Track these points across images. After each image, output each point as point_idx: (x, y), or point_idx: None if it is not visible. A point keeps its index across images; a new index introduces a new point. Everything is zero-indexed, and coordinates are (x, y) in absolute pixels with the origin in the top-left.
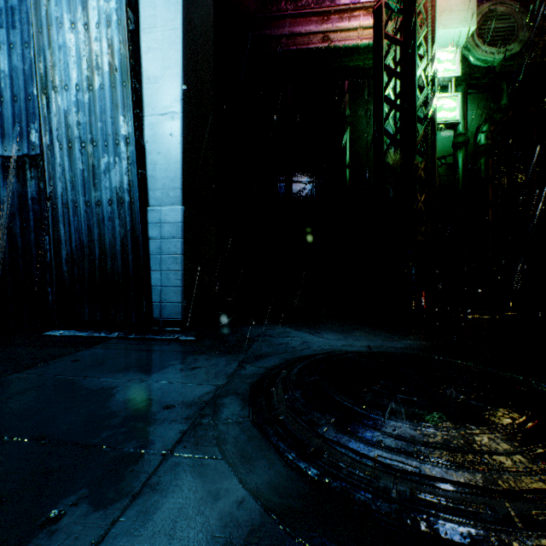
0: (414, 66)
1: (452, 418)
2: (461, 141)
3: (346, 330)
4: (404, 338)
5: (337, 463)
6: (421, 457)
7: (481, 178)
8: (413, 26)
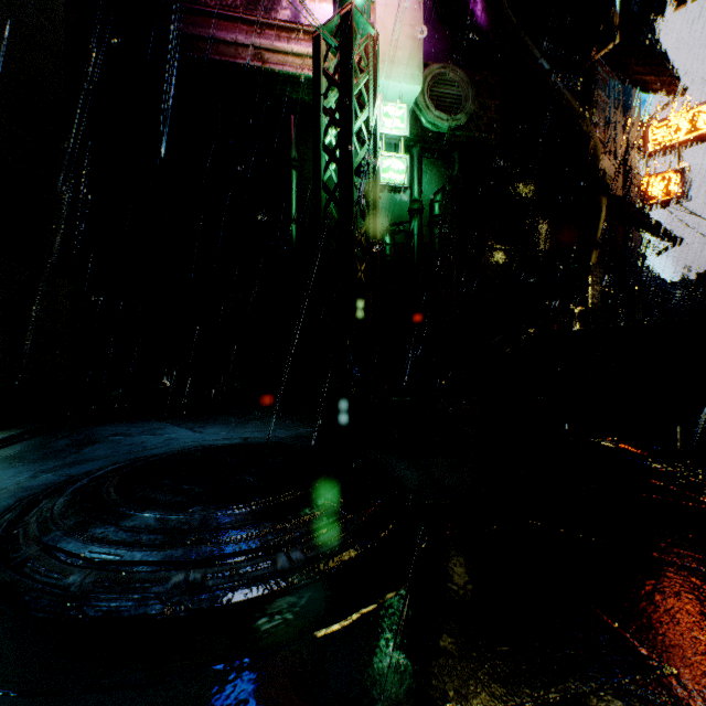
0: (351, 115)
1: (212, 501)
2: (417, 208)
3: (243, 422)
4: (301, 426)
5: (37, 570)
6: (135, 545)
7: (435, 251)
8: (350, 69)
